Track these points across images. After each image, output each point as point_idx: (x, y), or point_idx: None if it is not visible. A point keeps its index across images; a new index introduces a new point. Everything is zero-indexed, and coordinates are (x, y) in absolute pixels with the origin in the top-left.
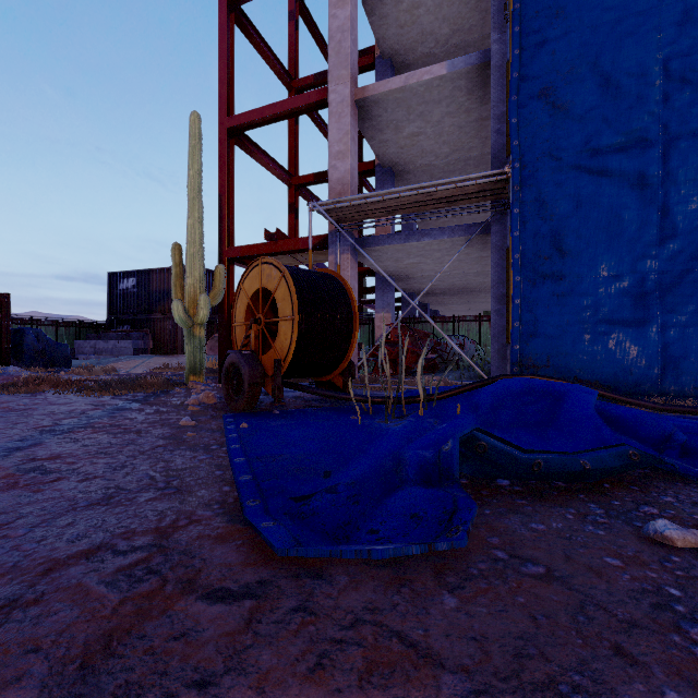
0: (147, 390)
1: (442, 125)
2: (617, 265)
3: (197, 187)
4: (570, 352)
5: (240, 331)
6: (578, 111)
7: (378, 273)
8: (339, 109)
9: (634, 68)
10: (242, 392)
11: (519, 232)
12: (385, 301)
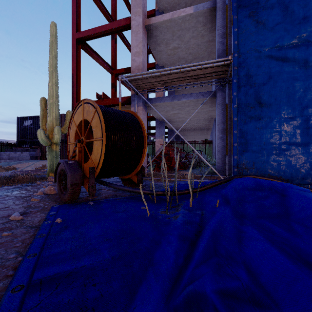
0: (17, 184)
1: (189, 43)
2: (292, 111)
3: (54, 64)
4: (266, 160)
5: (72, 147)
6: (270, 25)
7: (157, 118)
8: (136, 29)
9: (302, 1)
10: (67, 189)
11: (237, 93)
12: (160, 133)
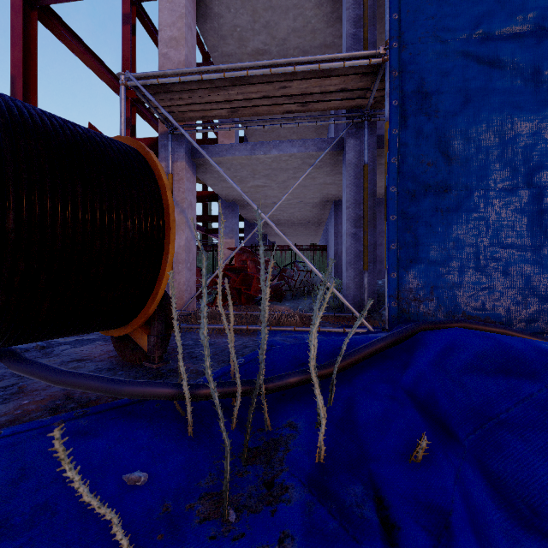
0: None
1: (287, 46)
2: (510, 176)
3: None
4: (458, 282)
5: None
6: None
7: (221, 196)
8: None
9: None
10: None
11: (398, 130)
12: (228, 227)
